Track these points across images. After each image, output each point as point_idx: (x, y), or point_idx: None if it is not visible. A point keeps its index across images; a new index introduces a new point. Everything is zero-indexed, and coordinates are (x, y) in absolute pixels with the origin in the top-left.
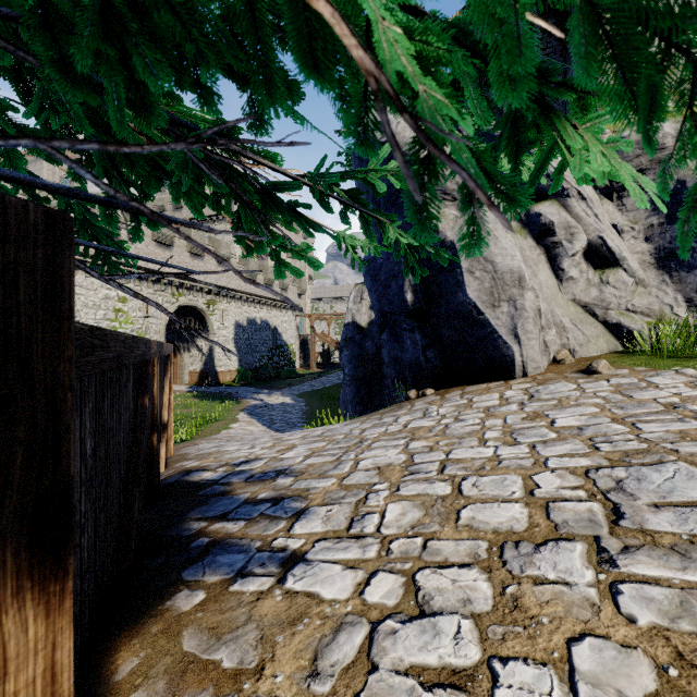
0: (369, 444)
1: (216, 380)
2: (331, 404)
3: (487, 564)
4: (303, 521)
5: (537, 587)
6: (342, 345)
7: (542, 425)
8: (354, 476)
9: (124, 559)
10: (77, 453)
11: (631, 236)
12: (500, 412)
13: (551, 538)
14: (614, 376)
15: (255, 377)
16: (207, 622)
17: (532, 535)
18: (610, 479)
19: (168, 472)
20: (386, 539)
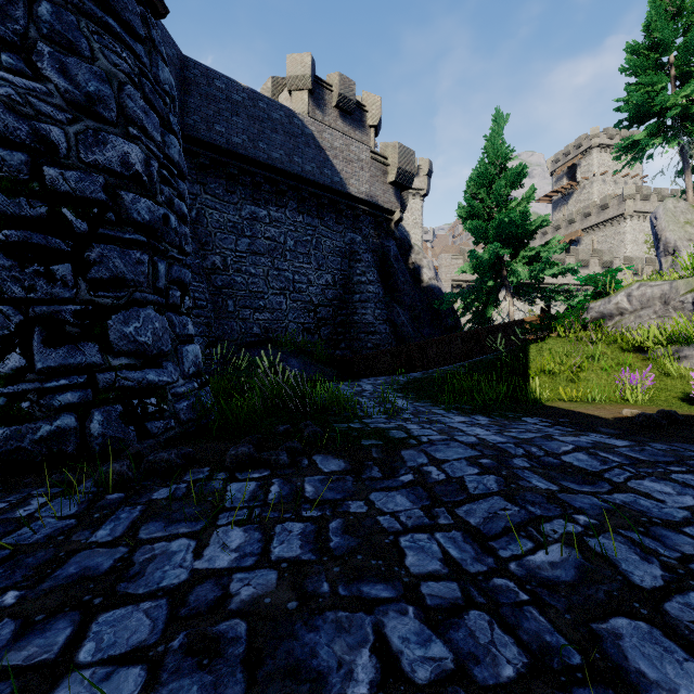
0: None
1: None
2: None
3: None
4: None
5: None
6: None
7: None
8: None
9: None
10: None
11: None
12: None
13: None
14: None
15: None
16: None
17: None
18: None
19: None
20: None
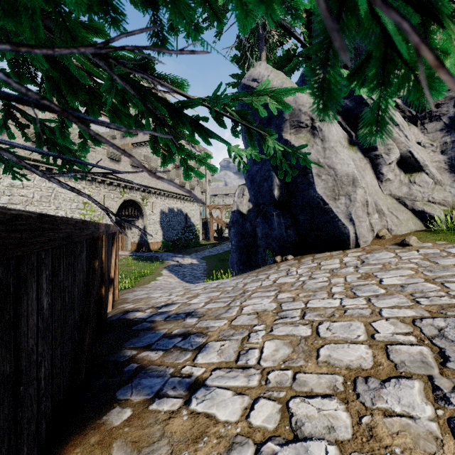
0: (250, 295)
1: (148, 248)
2: (223, 264)
3: (344, 396)
4: (204, 352)
5: (387, 419)
6: (230, 225)
7: (373, 283)
8: (240, 319)
9: (77, 378)
10: (34, 309)
11: (430, 150)
12: (341, 272)
13: (393, 376)
14: (422, 247)
15: (173, 246)
16: (131, 436)
17: (377, 372)
18: (433, 328)
19: (113, 311)
20: (264, 371)
